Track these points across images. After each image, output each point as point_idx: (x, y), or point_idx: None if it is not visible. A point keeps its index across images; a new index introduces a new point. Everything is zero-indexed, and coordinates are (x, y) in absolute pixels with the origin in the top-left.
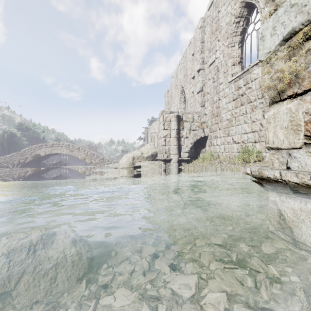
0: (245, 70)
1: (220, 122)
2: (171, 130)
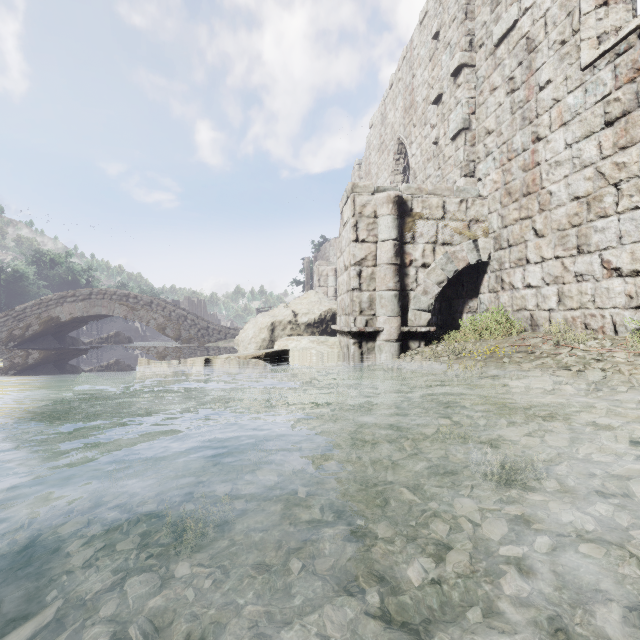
0: None
1: (540, 211)
2: (377, 245)
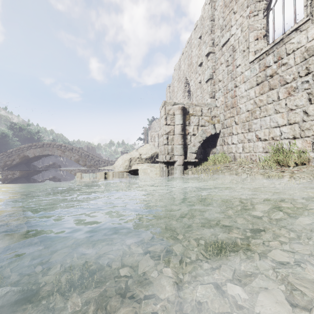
0: (276, 41)
1: (237, 114)
2: (175, 126)
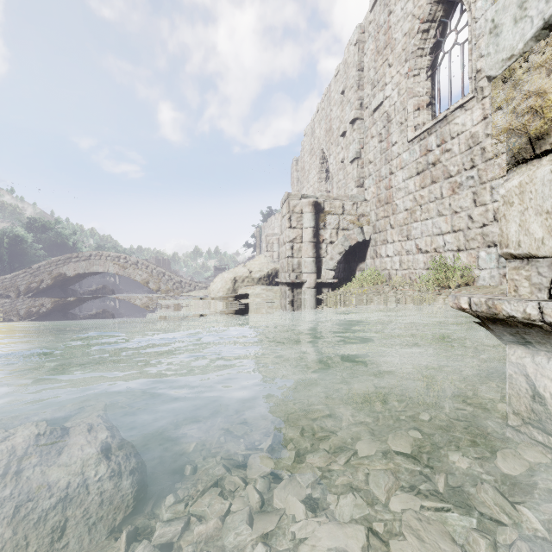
0: (439, 118)
1: (392, 214)
2: (303, 230)
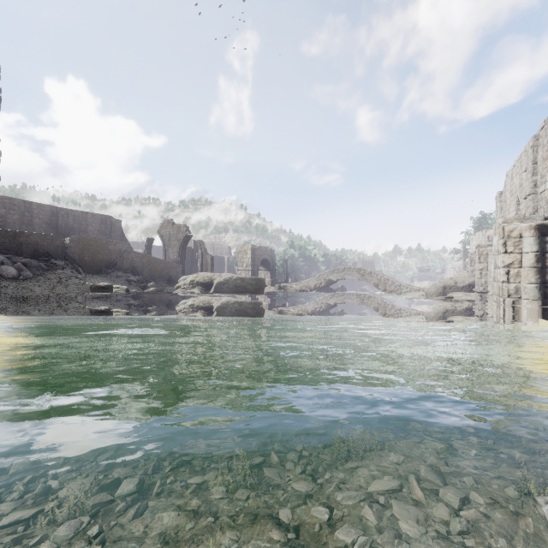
0: None
1: None
2: (488, 264)
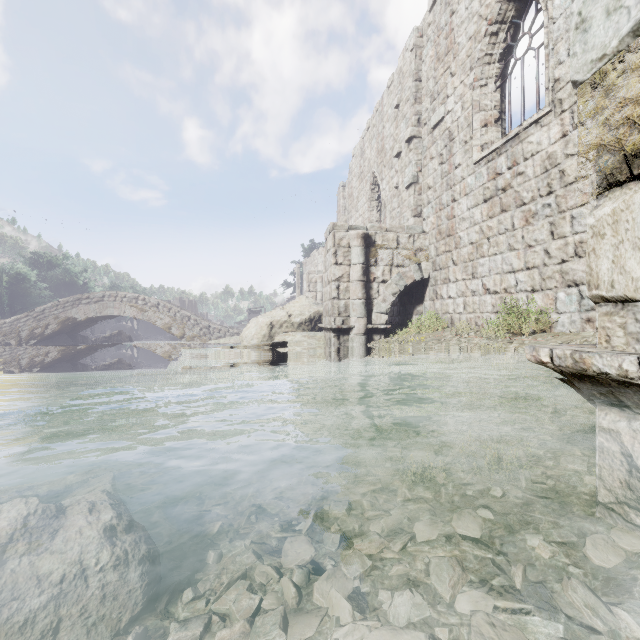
0: (510, 136)
1: (455, 248)
2: (351, 267)
